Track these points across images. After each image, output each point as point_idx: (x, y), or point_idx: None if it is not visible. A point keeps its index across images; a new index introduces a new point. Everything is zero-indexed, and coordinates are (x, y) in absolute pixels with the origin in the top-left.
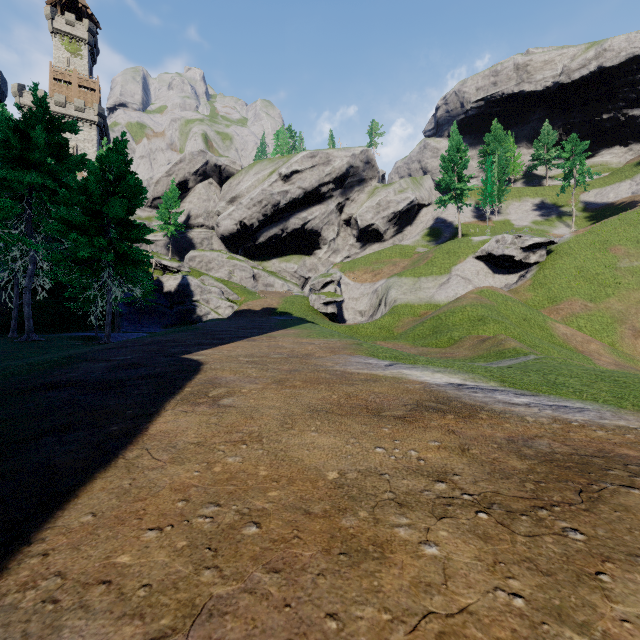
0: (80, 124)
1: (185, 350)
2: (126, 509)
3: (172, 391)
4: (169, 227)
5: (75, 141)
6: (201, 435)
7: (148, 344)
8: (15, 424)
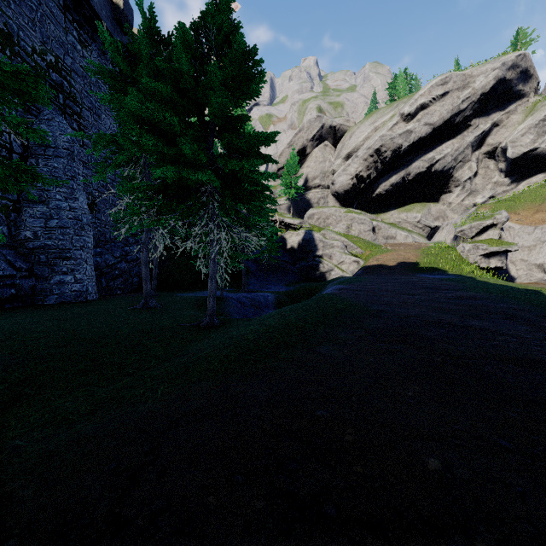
0: None
1: None
2: None
3: None
4: (290, 191)
5: None
6: None
7: None
8: None
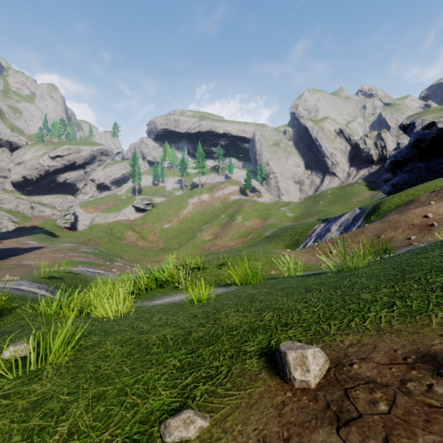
0: None
1: None
2: None
3: None
4: None
5: None
6: (2, 244)
7: None
8: None
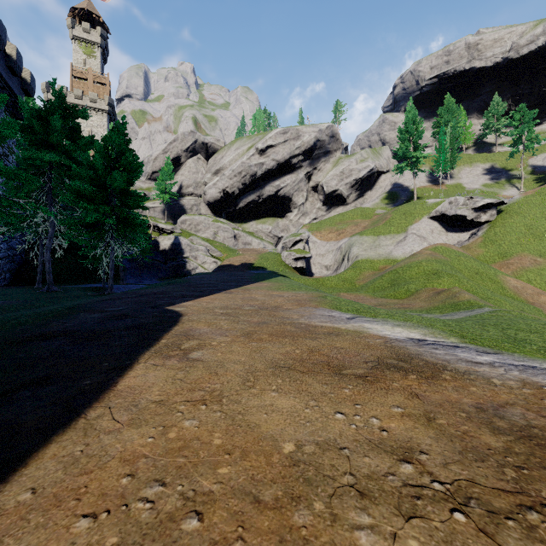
0: (94, 113)
1: (170, 302)
2: (68, 485)
3: (149, 343)
4: (165, 196)
5: (90, 127)
6: (164, 392)
7: (140, 296)
8: (1, 375)
